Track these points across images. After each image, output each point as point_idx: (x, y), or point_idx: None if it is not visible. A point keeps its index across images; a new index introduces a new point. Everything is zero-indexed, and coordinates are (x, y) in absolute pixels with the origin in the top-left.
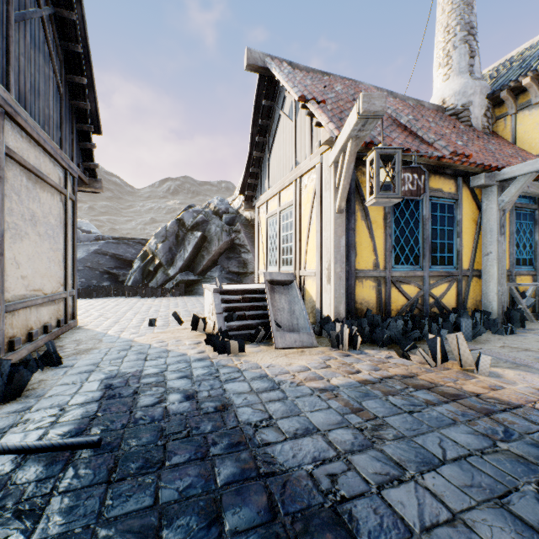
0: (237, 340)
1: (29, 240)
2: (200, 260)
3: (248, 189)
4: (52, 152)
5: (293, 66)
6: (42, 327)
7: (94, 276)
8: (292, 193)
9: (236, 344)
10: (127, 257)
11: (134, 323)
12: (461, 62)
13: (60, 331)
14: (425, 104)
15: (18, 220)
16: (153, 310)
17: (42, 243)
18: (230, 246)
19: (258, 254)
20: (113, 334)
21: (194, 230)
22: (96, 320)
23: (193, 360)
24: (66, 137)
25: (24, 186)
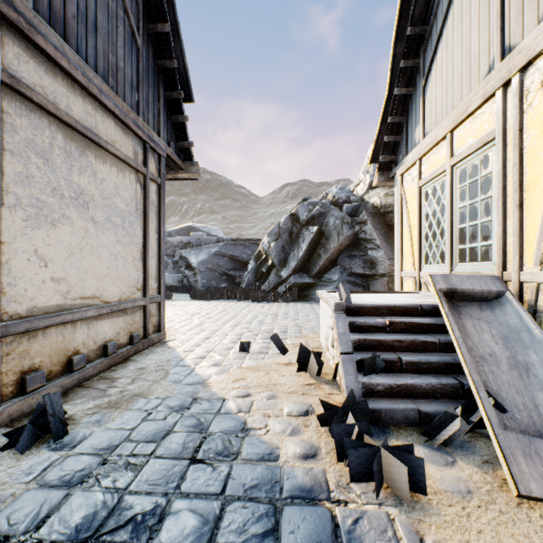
0: (402, 454)
1: (72, 227)
2: (315, 260)
3: (383, 153)
4: (117, 111)
5: None
6: (100, 347)
7: (214, 278)
8: (490, 117)
9: (400, 469)
10: (243, 258)
11: (225, 343)
12: None
13: (132, 350)
14: None
15: (45, 195)
16: (257, 321)
17: (100, 233)
18: (352, 241)
19: (401, 247)
20: (188, 363)
21: (309, 225)
22: (189, 332)
23: (286, 497)
24: (148, 104)
25: (58, 147)
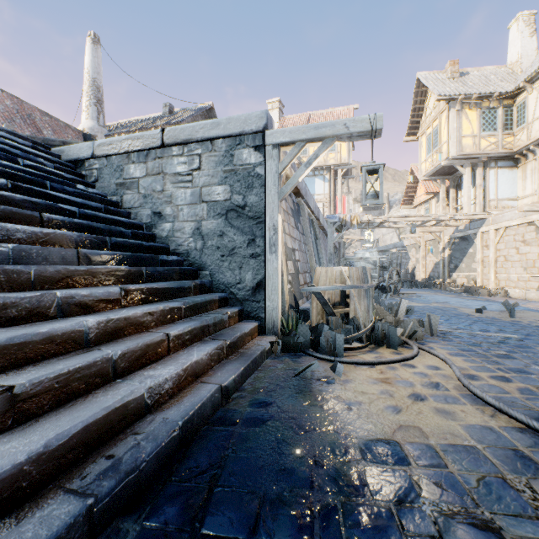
0: None
1: None
2: None
3: None
4: None
5: None
6: None
7: None
8: None
9: None
10: None
11: None
12: (94, 114)
13: None
14: (72, 127)
15: None
16: None
17: None
18: None
19: None
20: None
21: None
22: None
23: None
24: None
25: None
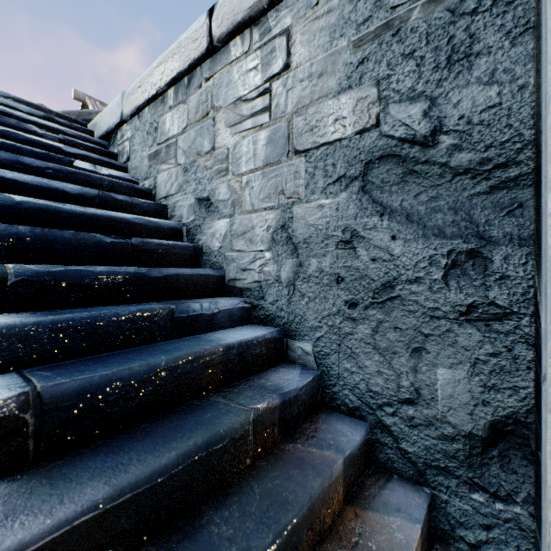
0: None
1: None
2: None
3: None
4: None
5: (104, 105)
6: None
7: None
8: None
9: None
10: None
11: None
12: None
13: None
14: None
15: None
16: None
17: None
18: None
19: None
20: None
21: None
22: None
23: None
24: None
25: None
